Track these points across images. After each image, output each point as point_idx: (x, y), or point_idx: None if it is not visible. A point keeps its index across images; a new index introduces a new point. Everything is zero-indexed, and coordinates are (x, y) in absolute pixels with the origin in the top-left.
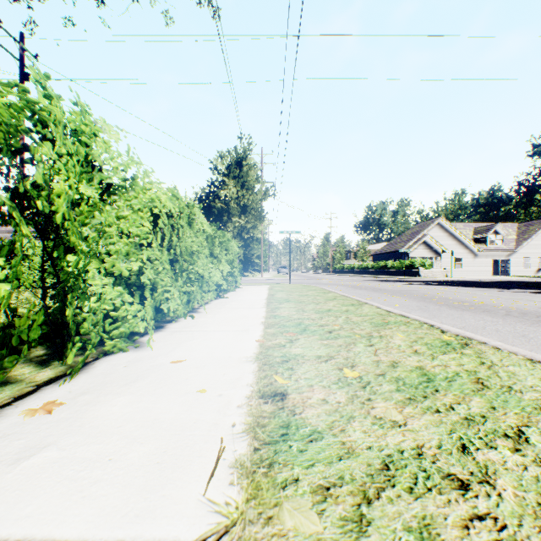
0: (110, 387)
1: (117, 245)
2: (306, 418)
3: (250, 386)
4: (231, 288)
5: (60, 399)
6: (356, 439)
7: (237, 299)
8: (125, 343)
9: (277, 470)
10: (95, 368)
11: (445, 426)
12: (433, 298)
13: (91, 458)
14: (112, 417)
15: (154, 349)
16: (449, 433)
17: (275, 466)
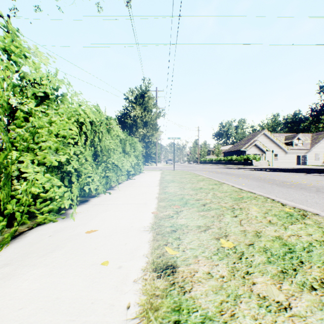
0: (30, 258)
1: (48, 143)
2: (195, 297)
3: (146, 257)
4: (137, 173)
5: None
6: None
7: (140, 180)
8: (54, 216)
9: None
10: (26, 237)
11: None
12: (265, 179)
13: None
14: (18, 295)
15: (76, 219)
16: None
17: None
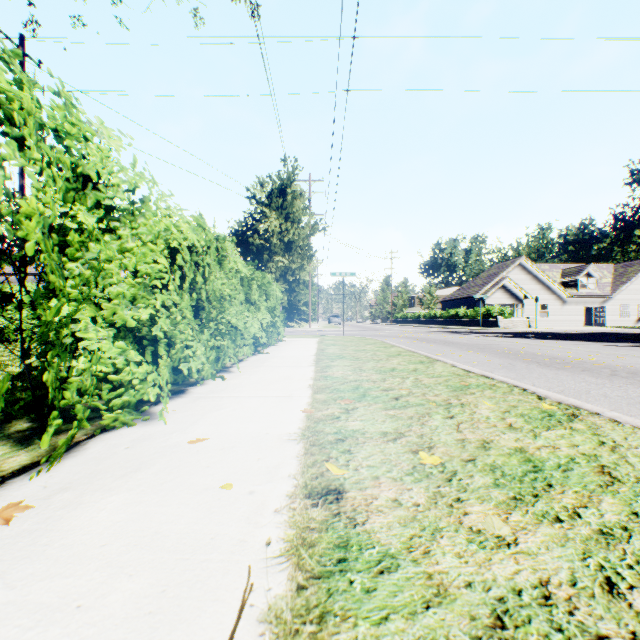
0: (101, 480)
1: (120, 287)
2: (372, 530)
3: (293, 478)
4: (272, 342)
5: (28, 499)
6: (448, 570)
7: (279, 355)
8: (130, 415)
9: (332, 628)
10: (87, 450)
11: (575, 545)
12: (518, 354)
13: (50, 604)
14: (95, 529)
15: (169, 422)
16: (582, 557)
17: (329, 620)
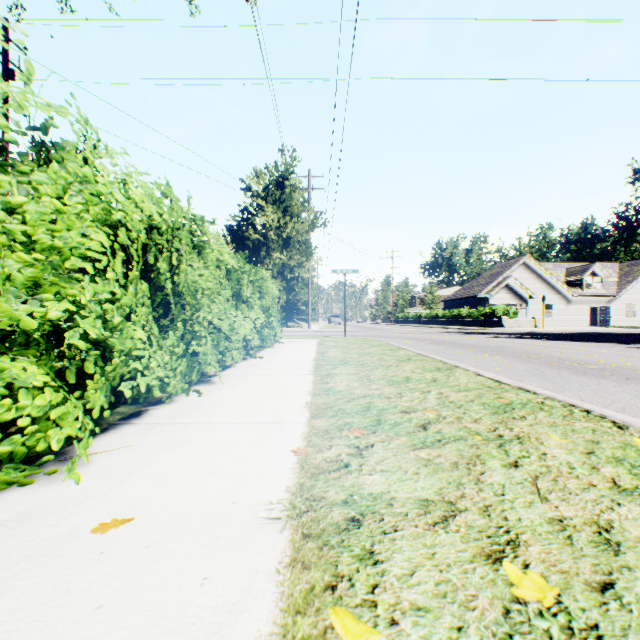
0: None
1: (0, 267)
2: None
3: None
4: (267, 344)
5: None
6: None
7: (273, 360)
8: (19, 471)
9: None
10: None
11: None
12: (540, 358)
13: None
14: None
15: (89, 476)
16: None
17: None
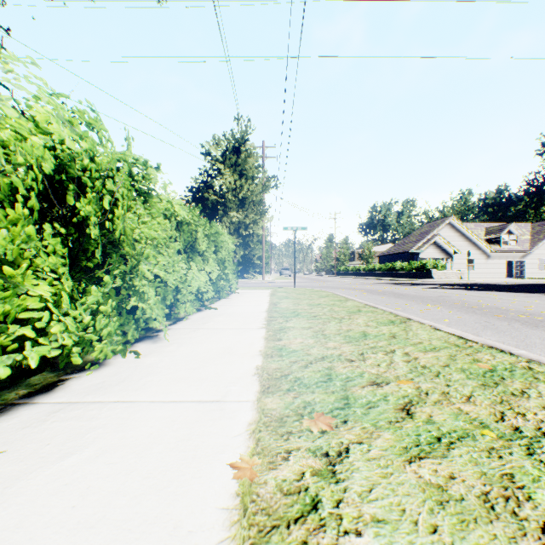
0: None
1: None
2: None
3: None
4: (223, 294)
5: None
6: None
7: (227, 311)
8: None
9: None
10: None
11: None
12: (482, 308)
13: None
14: None
15: None
16: None
17: None
